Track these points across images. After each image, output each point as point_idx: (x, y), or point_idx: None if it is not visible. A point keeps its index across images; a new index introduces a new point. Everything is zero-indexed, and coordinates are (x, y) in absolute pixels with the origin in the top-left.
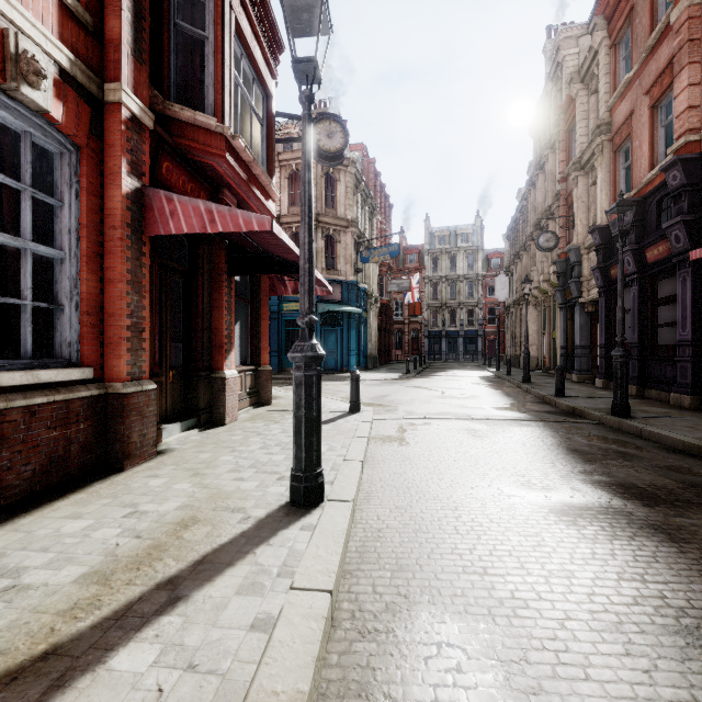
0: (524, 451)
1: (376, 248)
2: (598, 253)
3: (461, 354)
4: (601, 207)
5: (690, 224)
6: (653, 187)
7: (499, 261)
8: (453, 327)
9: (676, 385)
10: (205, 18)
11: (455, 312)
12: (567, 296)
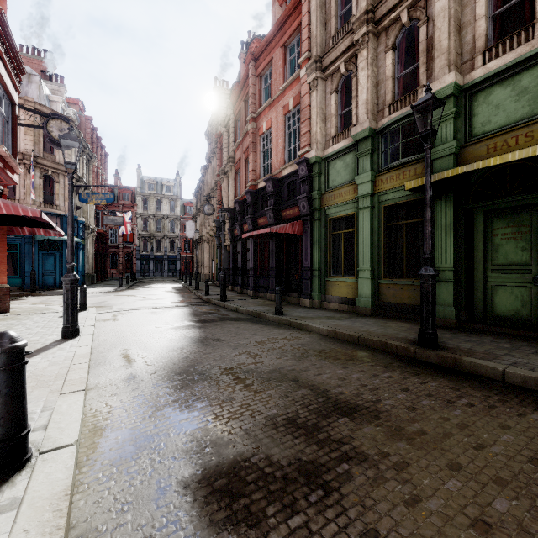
0: (173, 316)
1: (94, 193)
2: (230, 222)
3: (165, 272)
4: (231, 199)
5: (253, 219)
6: (246, 197)
7: (192, 209)
8: (159, 252)
9: (250, 287)
10: None
11: (161, 241)
12: (220, 241)
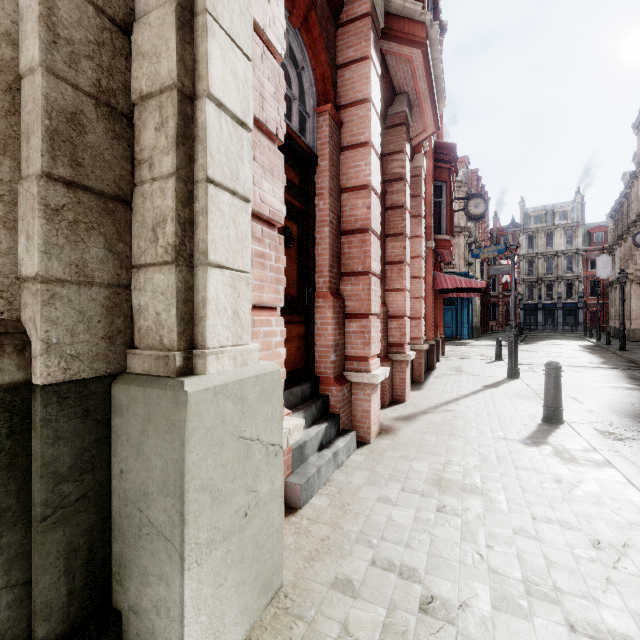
0: (602, 376)
1: (485, 247)
2: None
3: (558, 325)
4: None
5: None
6: None
7: (603, 235)
8: (550, 300)
9: None
10: (442, 192)
11: (552, 285)
12: None
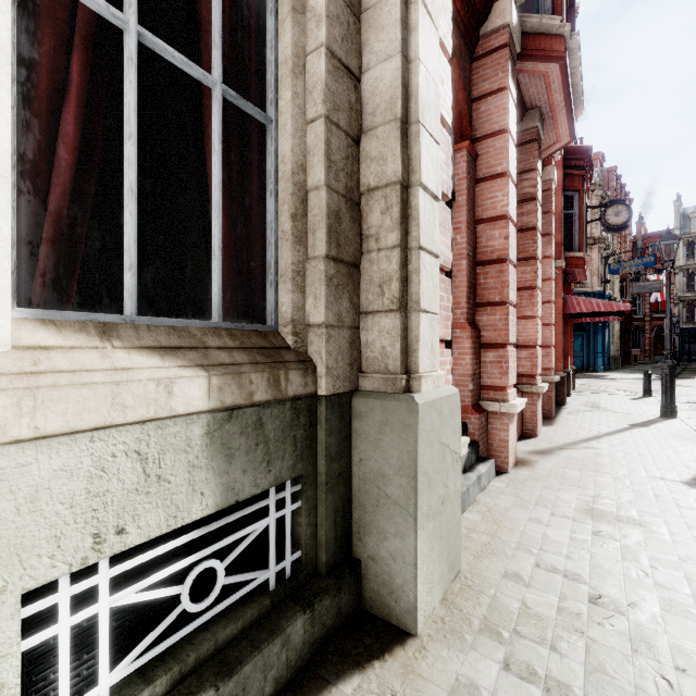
0: None
1: (627, 260)
2: None
3: None
4: None
5: None
6: None
7: None
8: None
9: None
10: (573, 203)
11: None
12: None
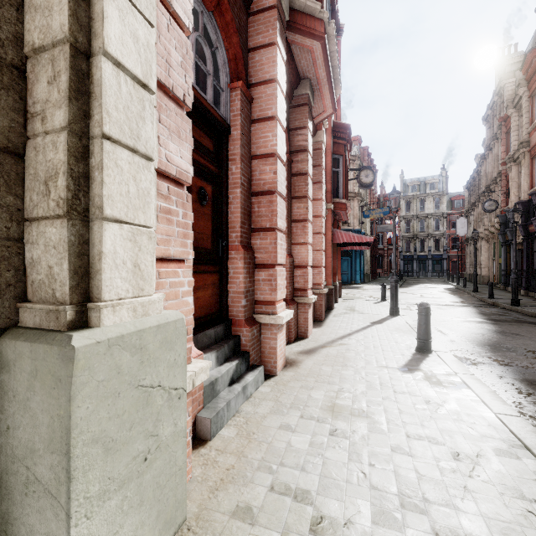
0: (460, 313)
1: (374, 209)
2: (521, 216)
3: (429, 272)
4: (523, 190)
5: None
6: None
7: (461, 202)
8: (423, 252)
9: None
10: (339, 164)
11: (424, 241)
12: (506, 238)
